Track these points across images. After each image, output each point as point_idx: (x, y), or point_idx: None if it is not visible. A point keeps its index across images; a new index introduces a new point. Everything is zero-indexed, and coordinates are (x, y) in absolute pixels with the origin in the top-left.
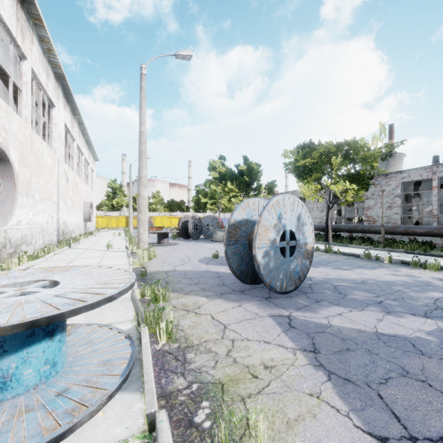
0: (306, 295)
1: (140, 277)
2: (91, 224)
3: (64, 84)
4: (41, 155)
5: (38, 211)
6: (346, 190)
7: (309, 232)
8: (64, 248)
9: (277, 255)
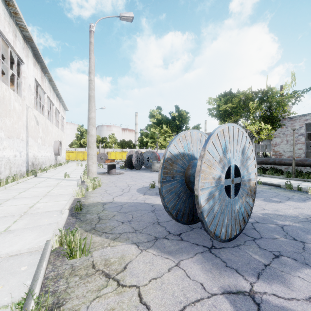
0: (255, 242)
1: (75, 211)
2: (61, 157)
3: (33, 45)
4: (8, 100)
5: (4, 147)
6: (261, 129)
7: (252, 167)
8: (29, 177)
9: (222, 195)
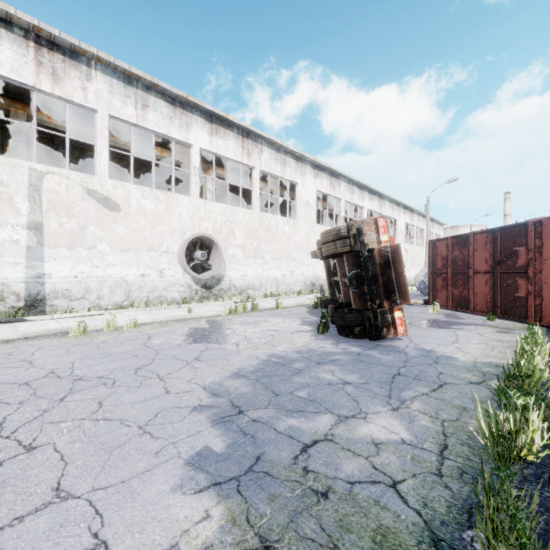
0: None
1: None
2: None
3: (403, 204)
4: None
5: None
6: None
7: None
8: None
9: (425, 284)
